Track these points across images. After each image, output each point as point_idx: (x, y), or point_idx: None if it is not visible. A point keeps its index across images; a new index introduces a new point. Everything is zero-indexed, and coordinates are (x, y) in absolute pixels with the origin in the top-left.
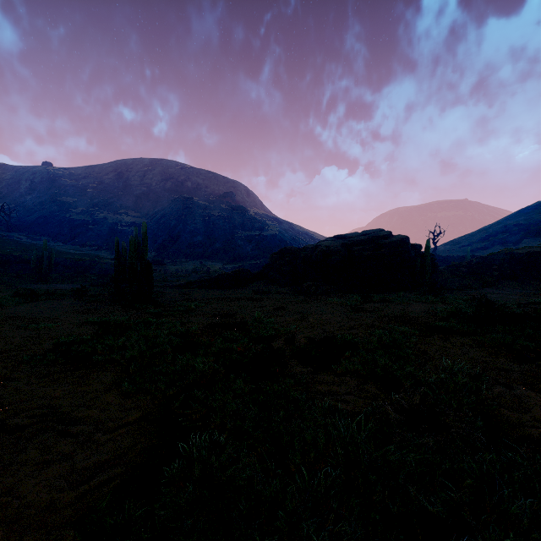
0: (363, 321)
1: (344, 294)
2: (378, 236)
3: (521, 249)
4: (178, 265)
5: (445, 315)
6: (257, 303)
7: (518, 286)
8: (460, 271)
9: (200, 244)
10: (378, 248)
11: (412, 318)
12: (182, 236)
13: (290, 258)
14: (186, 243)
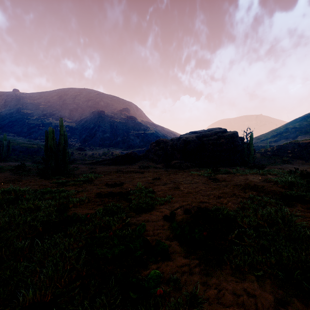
0: (224, 190)
1: (199, 168)
2: (218, 131)
3: (304, 140)
4: (94, 150)
5: (286, 184)
6: (140, 174)
7: (305, 163)
8: (266, 154)
9: (108, 138)
10: (219, 138)
11: (260, 186)
12: (97, 133)
13: (162, 145)
14: (99, 137)
